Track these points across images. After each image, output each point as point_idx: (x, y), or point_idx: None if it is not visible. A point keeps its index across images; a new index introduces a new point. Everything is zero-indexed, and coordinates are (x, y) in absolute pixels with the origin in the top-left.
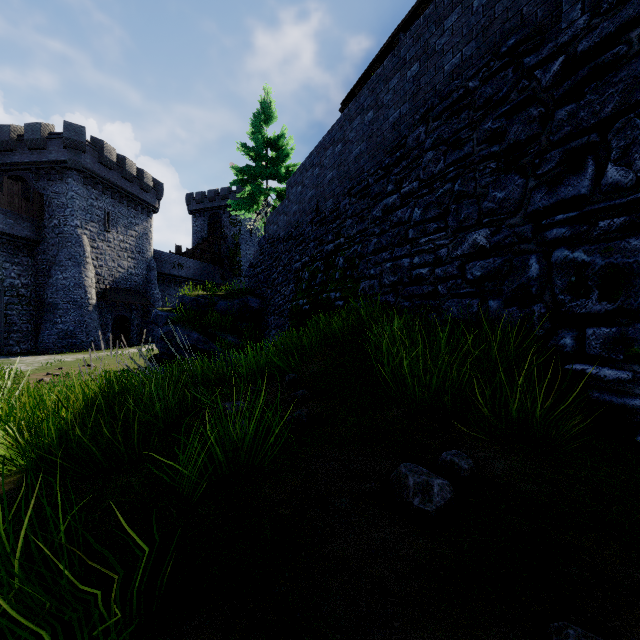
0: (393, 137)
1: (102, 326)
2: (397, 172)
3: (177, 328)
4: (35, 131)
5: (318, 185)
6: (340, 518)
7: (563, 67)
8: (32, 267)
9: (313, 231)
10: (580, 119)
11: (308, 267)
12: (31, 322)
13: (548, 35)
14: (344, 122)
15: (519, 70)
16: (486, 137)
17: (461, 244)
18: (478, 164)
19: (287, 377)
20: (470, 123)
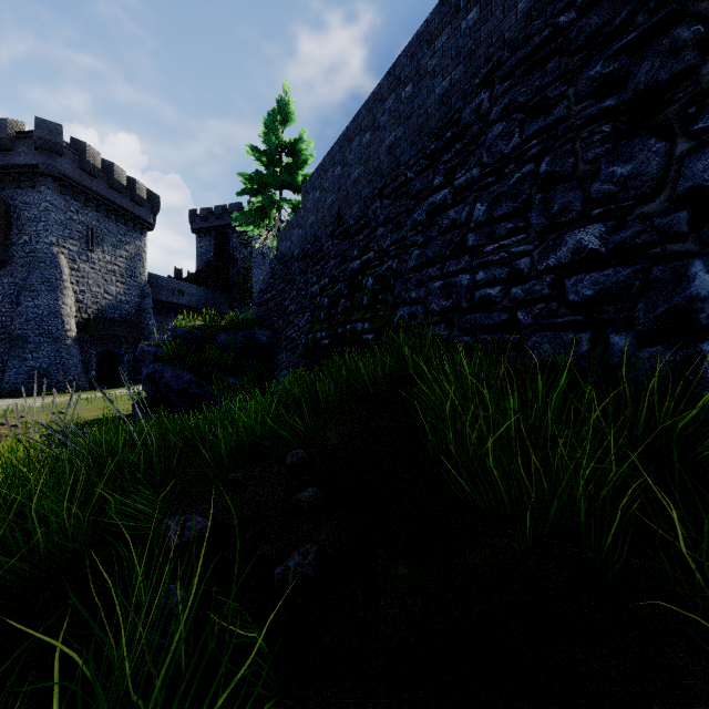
0: (441, 114)
1: (84, 363)
2: (447, 159)
3: (165, 367)
4: None
5: (340, 188)
6: None
7: None
8: None
9: (334, 246)
10: None
11: (328, 291)
12: None
13: None
14: (374, 103)
15: None
16: (592, 88)
17: (554, 249)
18: (578, 130)
19: (289, 457)
20: (563, 74)
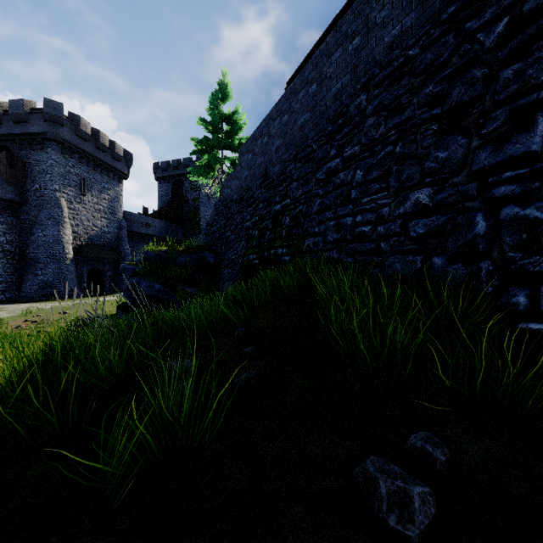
0: (335, 106)
1: (78, 277)
2: (339, 138)
3: (141, 280)
4: (18, 106)
5: (267, 152)
6: (295, 542)
7: (508, 27)
8: (16, 226)
9: (262, 193)
10: (528, 77)
11: (258, 226)
12: (15, 274)
13: (489, 0)
14: (290, 95)
15: (460, 35)
16: (427, 101)
17: (403, 203)
18: (419, 127)
19: (236, 332)
20: (411, 89)
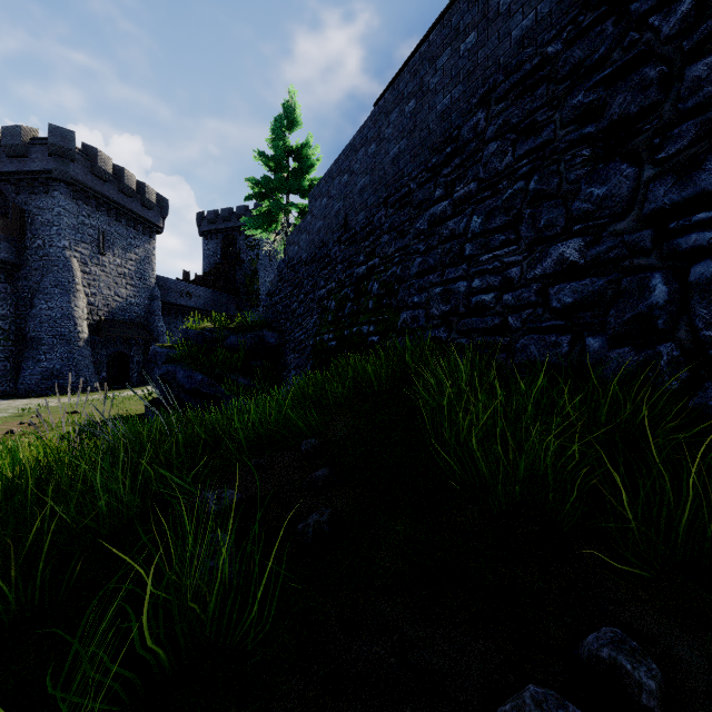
0: (442, 129)
1: (95, 364)
2: (448, 172)
3: (178, 368)
4: (14, 135)
5: (347, 195)
6: None
7: (697, 5)
8: (11, 295)
9: (341, 251)
10: None
11: (335, 295)
12: (10, 360)
13: None
14: (379, 116)
15: (623, 21)
16: (575, 115)
17: (541, 260)
18: (563, 153)
19: (303, 445)
20: (550, 100)
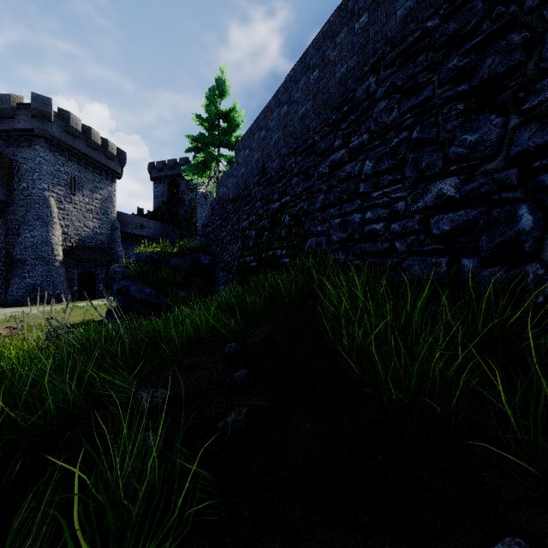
0: (340, 92)
1: (69, 280)
2: (345, 127)
3: (131, 283)
4: (4, 101)
5: (264, 147)
6: None
7: None
8: (2, 226)
9: (260, 191)
10: None
11: (255, 225)
12: (1, 277)
13: None
14: (290, 84)
15: None
16: (450, 77)
17: (422, 196)
18: (440, 107)
19: (226, 348)
20: (429, 65)
